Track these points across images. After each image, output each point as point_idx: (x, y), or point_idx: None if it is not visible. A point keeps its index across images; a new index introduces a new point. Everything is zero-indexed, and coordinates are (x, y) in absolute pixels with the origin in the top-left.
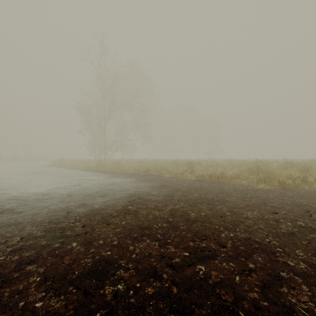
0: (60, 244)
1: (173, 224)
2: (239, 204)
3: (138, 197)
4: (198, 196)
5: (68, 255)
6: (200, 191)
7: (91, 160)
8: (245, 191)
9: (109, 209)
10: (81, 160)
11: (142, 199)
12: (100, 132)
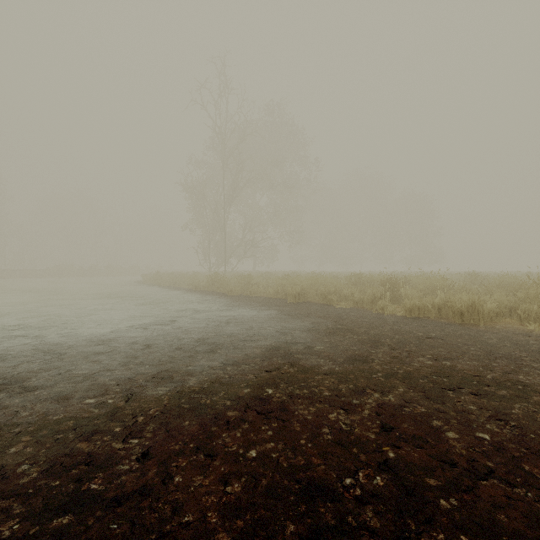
0: None
1: (405, 482)
2: None
3: (288, 360)
4: (433, 363)
5: None
6: (431, 349)
7: (202, 273)
8: None
9: (220, 394)
10: (187, 273)
11: (297, 365)
12: (217, 225)
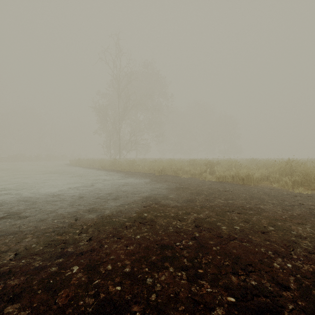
0: (58, 268)
1: (201, 243)
2: (280, 215)
3: (155, 202)
4: (224, 201)
5: (64, 288)
6: (225, 196)
7: (106, 159)
8: (281, 197)
9: (121, 216)
10: (97, 159)
11: (159, 204)
12: (115, 131)
